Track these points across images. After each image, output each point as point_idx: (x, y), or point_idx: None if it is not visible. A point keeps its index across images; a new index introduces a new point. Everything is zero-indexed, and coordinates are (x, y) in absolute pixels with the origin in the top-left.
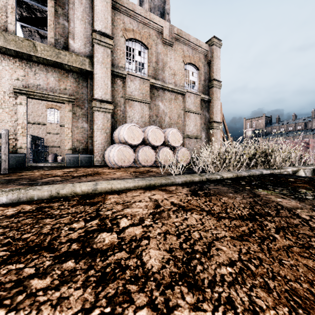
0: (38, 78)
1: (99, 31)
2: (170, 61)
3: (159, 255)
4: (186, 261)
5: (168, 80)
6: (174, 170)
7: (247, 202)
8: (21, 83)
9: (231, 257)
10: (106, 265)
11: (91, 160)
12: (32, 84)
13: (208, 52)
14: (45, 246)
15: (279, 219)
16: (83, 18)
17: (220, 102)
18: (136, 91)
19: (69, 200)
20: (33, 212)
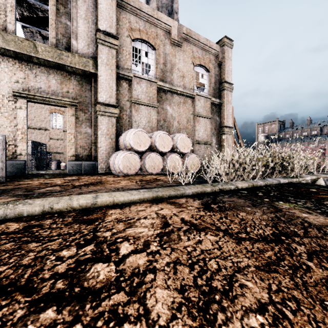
0: (39, 81)
1: (103, 30)
2: (178, 62)
3: (167, 297)
4: (203, 306)
5: (177, 83)
6: (183, 178)
7: (269, 218)
8: (21, 86)
9: (259, 297)
10: (97, 315)
11: (95, 168)
12: (33, 87)
13: (219, 53)
14: (22, 285)
15: (309, 240)
16: (86, 17)
17: (231, 105)
18: (143, 94)
19: (63, 216)
20: (18, 233)
